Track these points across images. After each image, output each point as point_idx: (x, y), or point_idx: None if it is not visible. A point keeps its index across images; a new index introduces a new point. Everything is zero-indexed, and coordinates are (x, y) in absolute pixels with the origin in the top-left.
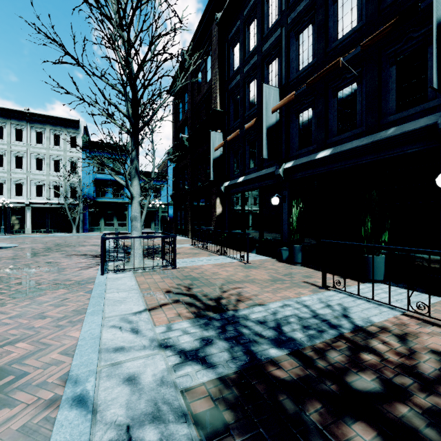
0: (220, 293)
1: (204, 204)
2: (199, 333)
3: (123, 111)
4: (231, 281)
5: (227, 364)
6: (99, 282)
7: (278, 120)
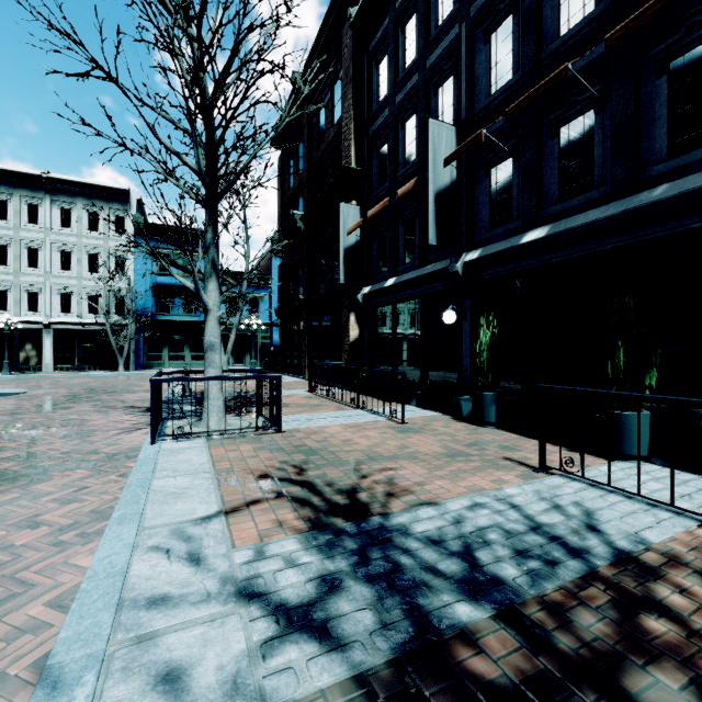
0: (356, 479)
1: (329, 323)
2: (316, 566)
3: (191, 164)
4: (376, 456)
5: (372, 642)
6: (145, 457)
7: (453, 181)
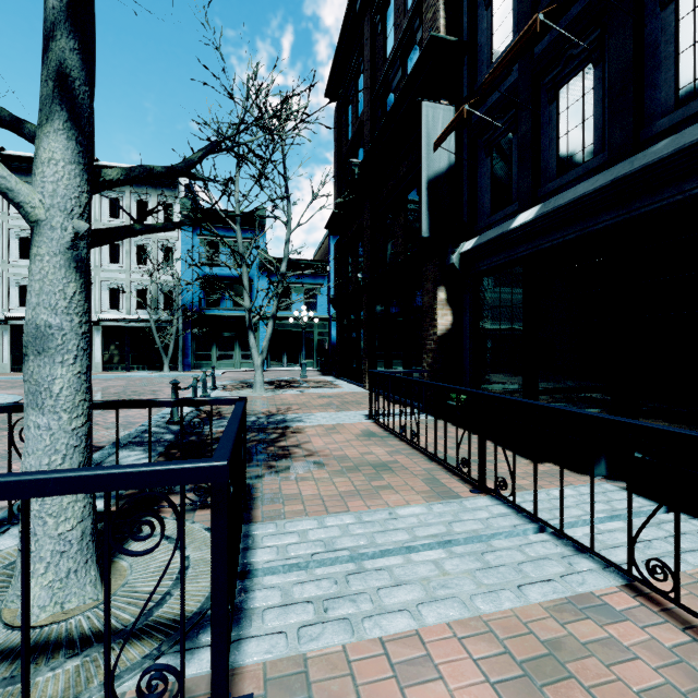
0: None
1: (400, 310)
2: None
3: None
4: None
5: None
6: None
7: None
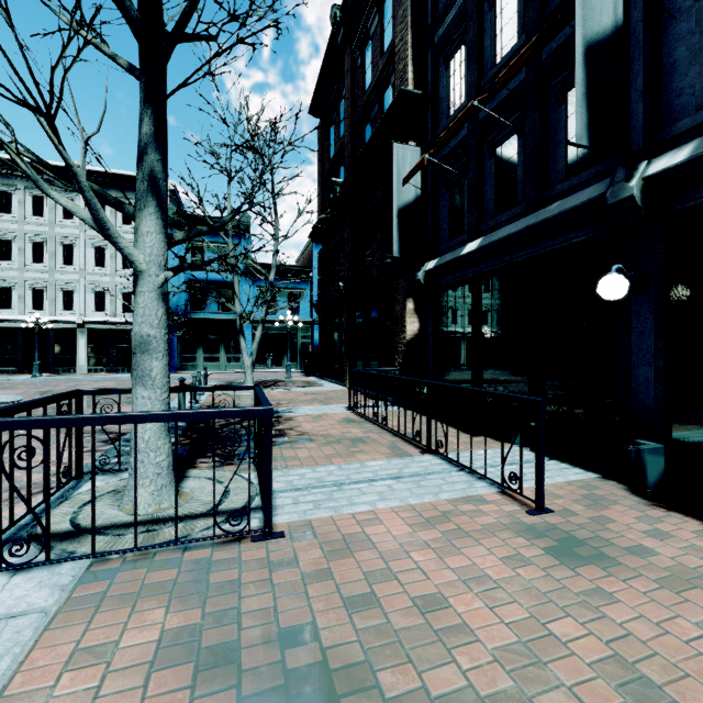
0: None
1: (377, 316)
2: None
3: None
4: None
5: None
6: None
7: (619, 25)
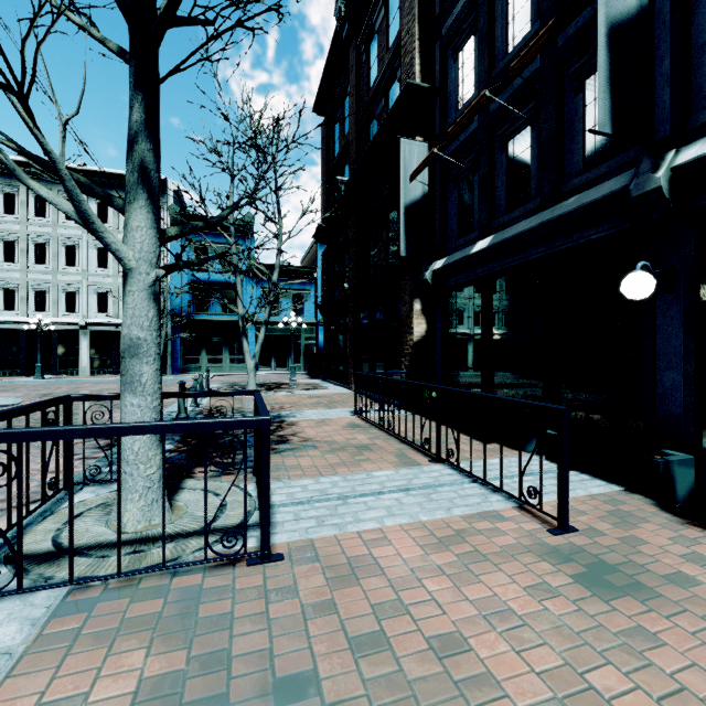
0: None
1: (383, 317)
2: None
3: None
4: None
5: None
6: None
7: (644, 4)
